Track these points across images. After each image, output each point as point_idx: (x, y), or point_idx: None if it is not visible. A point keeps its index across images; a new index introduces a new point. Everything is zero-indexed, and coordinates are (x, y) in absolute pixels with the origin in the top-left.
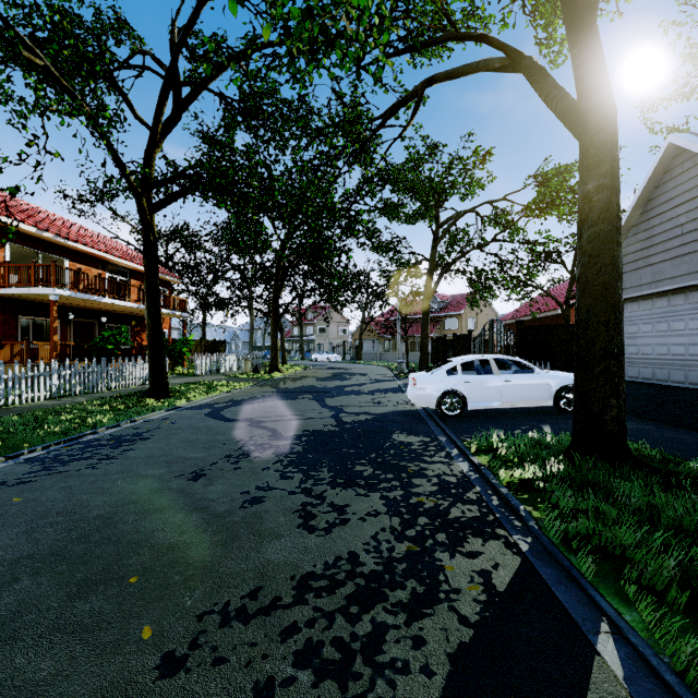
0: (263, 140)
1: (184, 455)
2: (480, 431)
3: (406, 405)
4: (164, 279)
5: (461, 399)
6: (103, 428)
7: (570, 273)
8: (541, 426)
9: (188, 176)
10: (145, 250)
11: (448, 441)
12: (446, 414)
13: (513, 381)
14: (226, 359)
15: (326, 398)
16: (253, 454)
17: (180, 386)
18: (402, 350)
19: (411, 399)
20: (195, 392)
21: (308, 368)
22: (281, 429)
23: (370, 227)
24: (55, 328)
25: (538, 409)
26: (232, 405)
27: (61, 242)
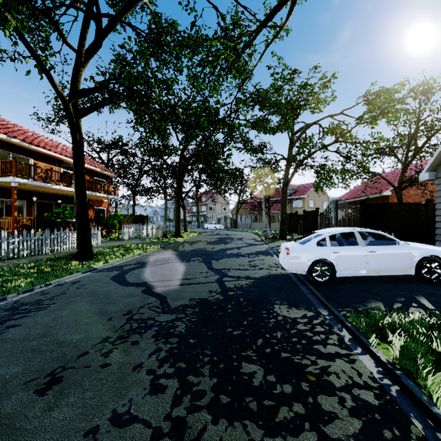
0: (164, 62)
1: (61, 337)
2: (358, 302)
3: (277, 268)
4: (103, 174)
5: (330, 267)
6: (13, 293)
7: (403, 162)
8: (417, 299)
9: (102, 85)
10: (73, 146)
11: (331, 316)
12: (317, 281)
13: (377, 251)
14: (144, 228)
15: (212, 261)
16: (132, 336)
17: (106, 249)
18: (265, 222)
19: (285, 266)
20: (115, 254)
21: (201, 234)
22: (170, 296)
23: (244, 135)
24: (15, 207)
25: (396, 275)
26: (138, 267)
27: (26, 146)
